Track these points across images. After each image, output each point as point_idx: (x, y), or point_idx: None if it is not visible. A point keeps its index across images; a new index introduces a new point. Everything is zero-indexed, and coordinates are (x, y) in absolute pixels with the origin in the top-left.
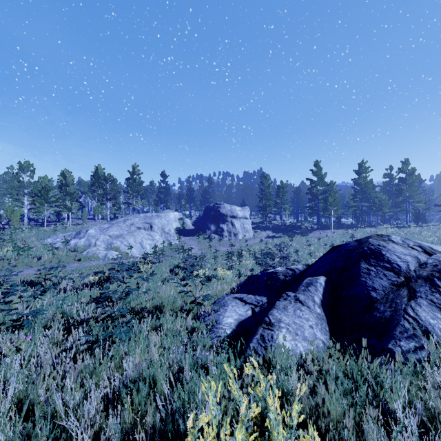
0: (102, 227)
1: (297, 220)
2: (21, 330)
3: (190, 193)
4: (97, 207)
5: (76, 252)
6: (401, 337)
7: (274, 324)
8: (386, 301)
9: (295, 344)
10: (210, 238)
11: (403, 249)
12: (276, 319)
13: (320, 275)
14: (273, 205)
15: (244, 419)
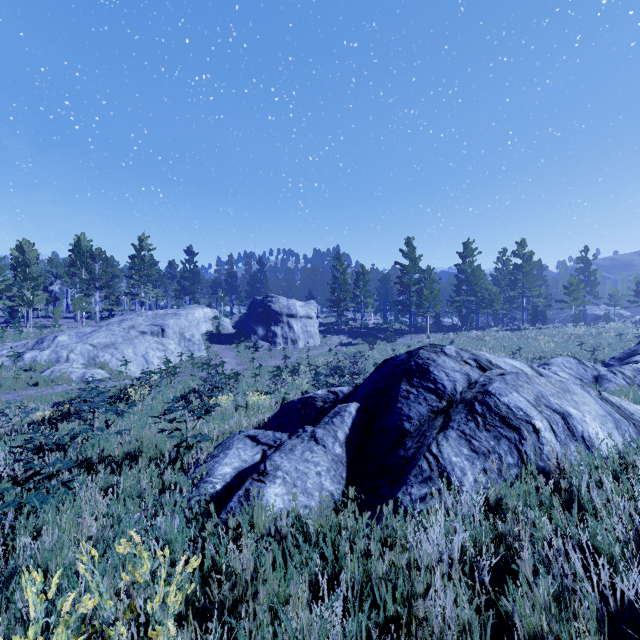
0: (81, 332)
1: (384, 320)
2: None
3: (231, 280)
4: (78, 300)
5: (33, 372)
6: (414, 482)
7: (269, 473)
8: (417, 434)
9: (288, 499)
10: (256, 346)
11: (455, 363)
12: (274, 465)
13: (358, 401)
14: (350, 299)
15: (67, 617)
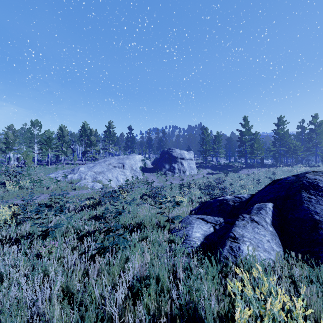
0: (89, 166)
1: (229, 161)
2: (47, 238)
3: (149, 141)
4: (84, 152)
5: (72, 183)
6: None
7: (239, 238)
8: None
9: (258, 254)
10: (165, 174)
11: None
12: (239, 234)
13: (265, 202)
14: (211, 150)
15: (269, 312)
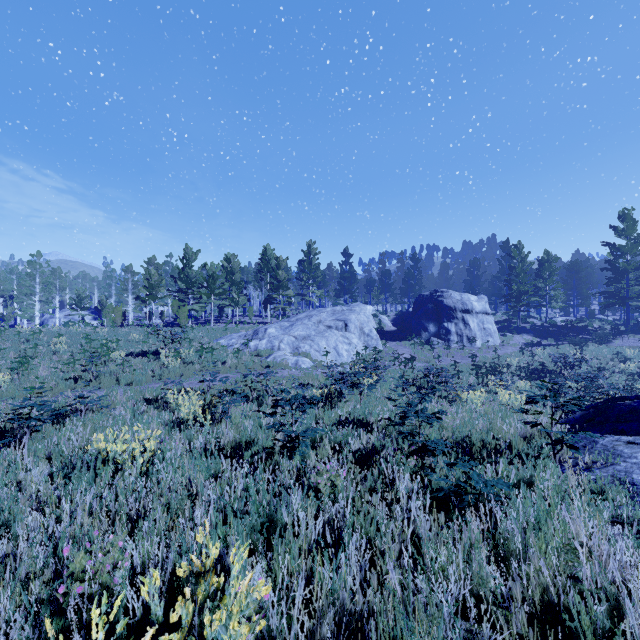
0: (283, 326)
1: (574, 317)
2: (293, 455)
3: (385, 278)
4: (267, 300)
5: (260, 357)
6: None
7: None
8: None
9: None
10: (430, 343)
11: None
12: None
13: None
14: (531, 292)
15: None
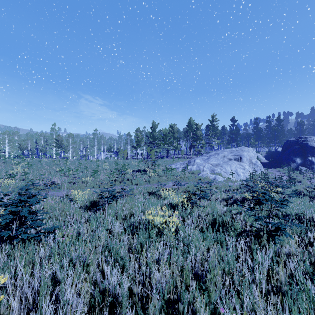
0: (203, 158)
1: None
2: (274, 240)
3: (258, 132)
4: (191, 146)
5: (194, 174)
6: None
7: None
8: None
9: None
10: (299, 170)
11: None
12: None
13: None
14: None
15: None
